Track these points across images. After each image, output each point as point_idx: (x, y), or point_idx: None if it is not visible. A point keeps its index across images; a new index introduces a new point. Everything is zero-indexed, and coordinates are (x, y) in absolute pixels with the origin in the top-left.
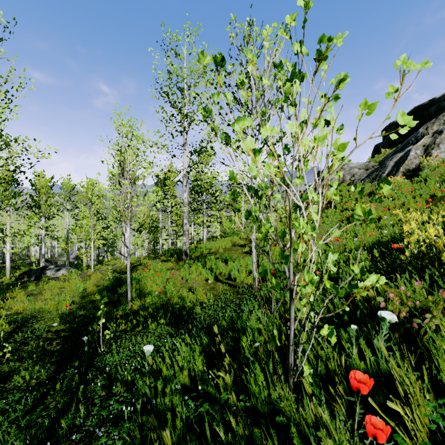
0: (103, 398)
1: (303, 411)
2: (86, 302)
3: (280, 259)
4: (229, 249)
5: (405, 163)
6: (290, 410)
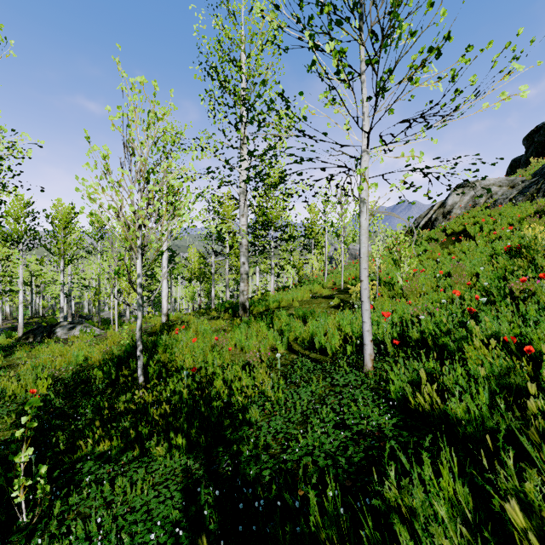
0: None
1: None
2: (78, 382)
3: None
4: (308, 302)
5: None
6: None
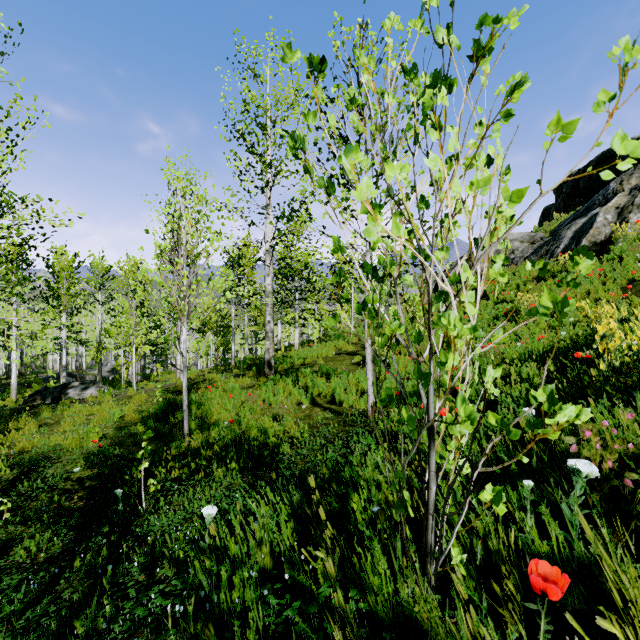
0: (142, 584)
1: (450, 618)
2: (124, 435)
3: (416, 378)
4: (332, 359)
5: (589, 233)
6: (431, 619)
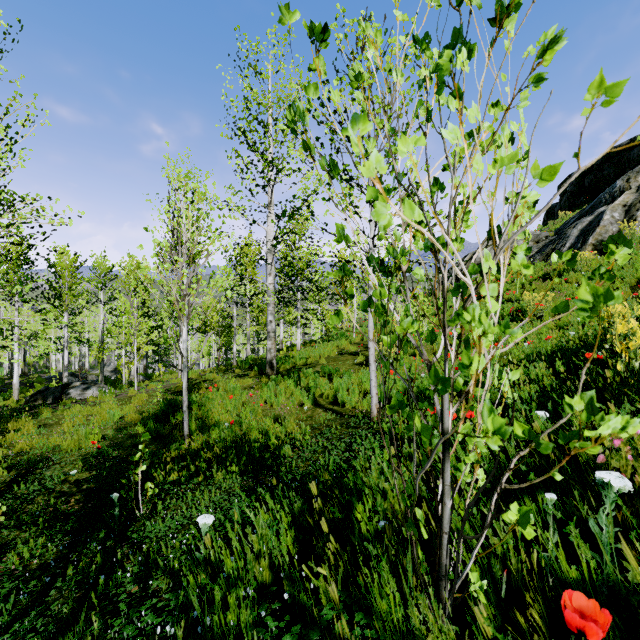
0: (135, 597)
1: None
2: (123, 436)
3: (432, 382)
4: (335, 359)
5: (595, 232)
6: None
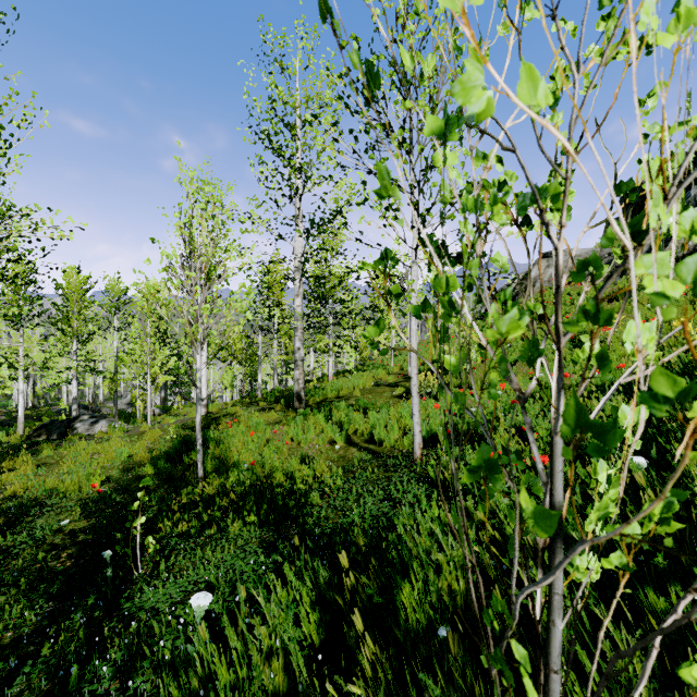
0: None
1: None
2: (130, 478)
3: (569, 432)
4: (371, 391)
5: (668, 246)
6: None
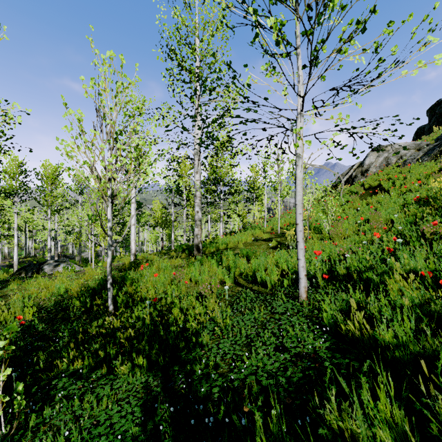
0: None
1: None
2: (59, 310)
3: None
4: (251, 244)
5: None
6: None
